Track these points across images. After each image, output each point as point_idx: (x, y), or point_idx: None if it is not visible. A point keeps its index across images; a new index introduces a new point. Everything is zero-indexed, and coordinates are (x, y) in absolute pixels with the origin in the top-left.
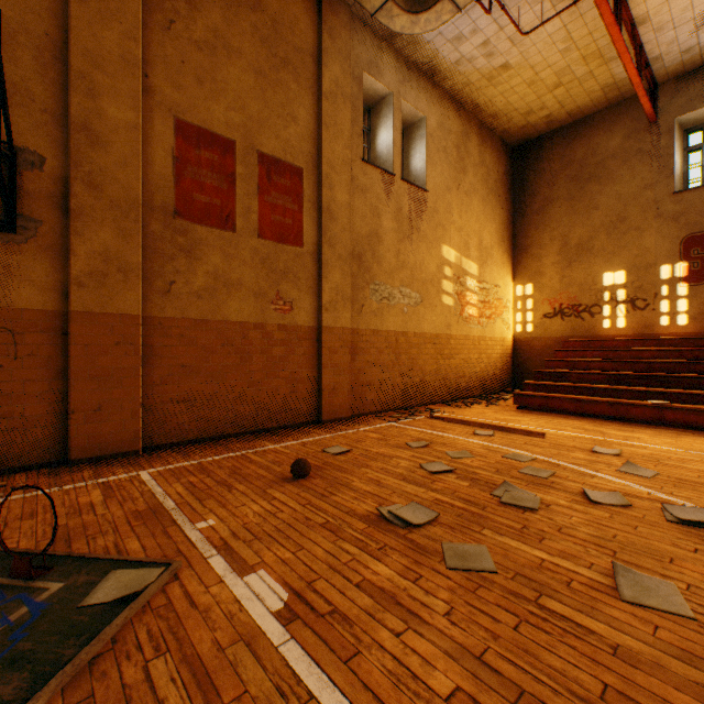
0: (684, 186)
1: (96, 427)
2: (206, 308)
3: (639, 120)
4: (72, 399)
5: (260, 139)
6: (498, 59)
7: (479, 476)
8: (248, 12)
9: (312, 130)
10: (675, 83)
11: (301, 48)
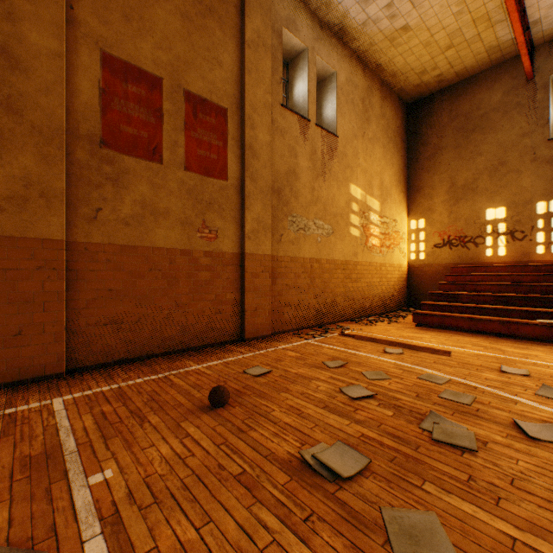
0: None
1: (15, 351)
2: (133, 235)
3: (518, 78)
4: None
5: (186, 78)
6: (400, 21)
7: (400, 403)
8: None
9: (236, 74)
10: (550, 45)
11: None
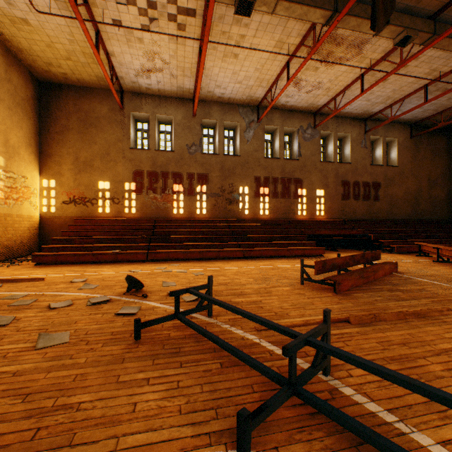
0: (136, 146)
1: None
2: None
3: (116, 104)
4: None
5: None
6: (20, 13)
7: None
8: None
9: None
10: (131, 95)
11: None
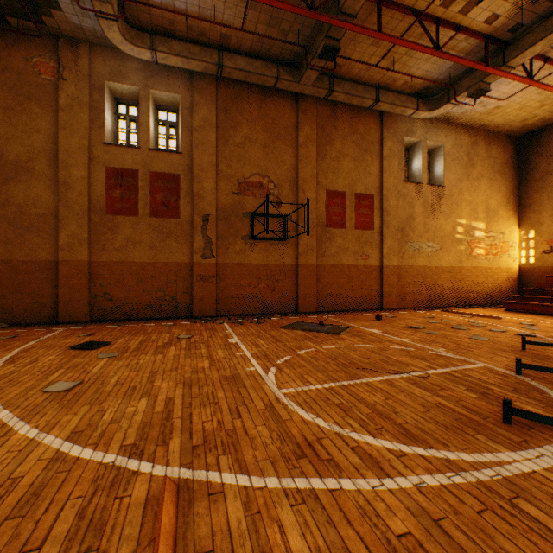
0: None
1: (304, 302)
2: (335, 260)
3: None
4: (298, 292)
5: (355, 187)
6: (491, 106)
7: (449, 324)
8: (350, 137)
9: (378, 175)
10: None
11: (373, 141)
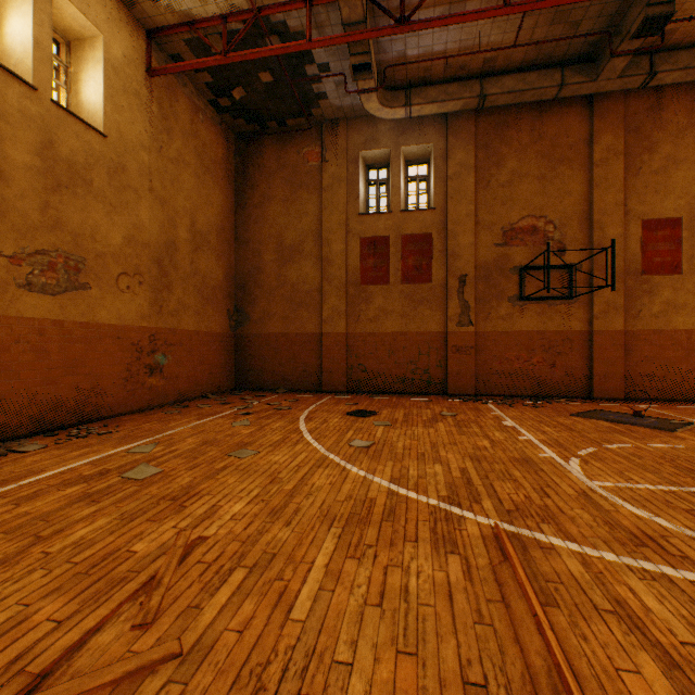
0: None
1: (602, 384)
2: (659, 323)
3: None
4: (592, 370)
5: None
6: None
7: None
8: (690, 131)
9: None
10: None
11: None
